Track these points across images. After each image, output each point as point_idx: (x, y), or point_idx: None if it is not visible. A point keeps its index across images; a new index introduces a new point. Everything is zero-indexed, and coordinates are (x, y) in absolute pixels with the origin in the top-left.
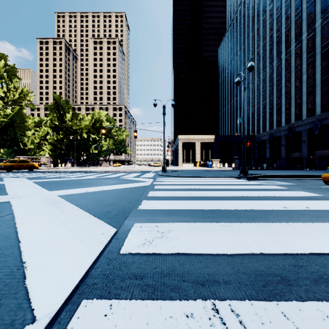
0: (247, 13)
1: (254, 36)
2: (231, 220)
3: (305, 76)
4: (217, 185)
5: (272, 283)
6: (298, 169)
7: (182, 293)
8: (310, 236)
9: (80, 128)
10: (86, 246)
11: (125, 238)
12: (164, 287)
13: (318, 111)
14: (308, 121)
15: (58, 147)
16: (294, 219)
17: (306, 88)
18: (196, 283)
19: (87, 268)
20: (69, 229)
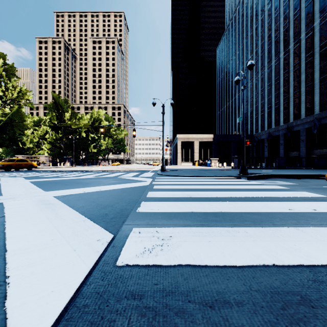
0: (245, 13)
1: (252, 35)
2: (236, 224)
3: (304, 75)
4: (217, 185)
5: (292, 304)
6: (297, 169)
7: (188, 319)
8: (324, 243)
9: (79, 127)
10: (79, 256)
11: (123, 246)
12: (167, 310)
13: (317, 110)
14: (307, 120)
15: (57, 146)
16: (302, 223)
17: (305, 87)
18: (203, 304)
19: (78, 285)
20: (62, 234)
